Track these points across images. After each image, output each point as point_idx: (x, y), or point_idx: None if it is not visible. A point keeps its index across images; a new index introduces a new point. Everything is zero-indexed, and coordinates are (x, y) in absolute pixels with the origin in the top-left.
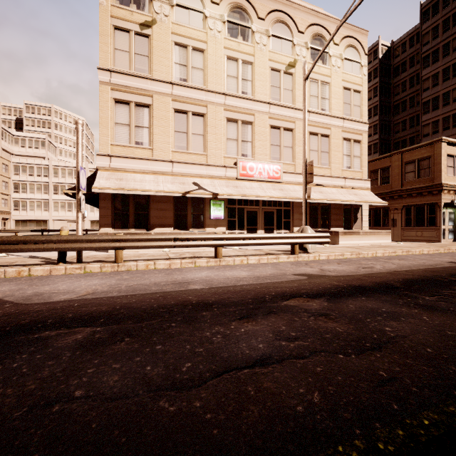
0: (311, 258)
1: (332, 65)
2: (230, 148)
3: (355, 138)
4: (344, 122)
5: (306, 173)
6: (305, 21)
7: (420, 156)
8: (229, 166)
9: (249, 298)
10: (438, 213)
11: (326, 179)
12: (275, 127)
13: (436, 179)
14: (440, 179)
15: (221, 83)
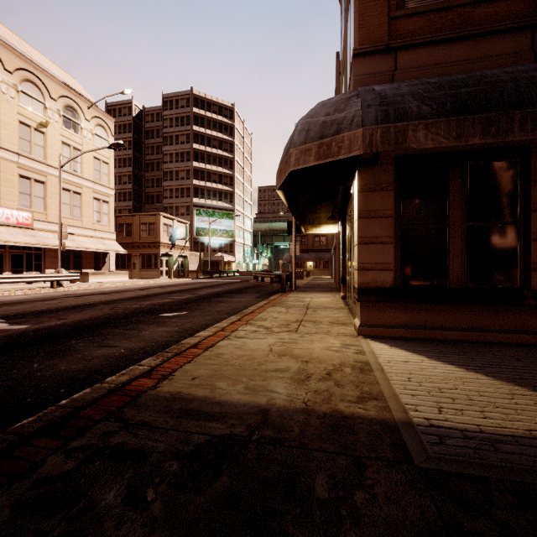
0: (66, 290)
1: (84, 136)
2: None
3: (104, 199)
4: (95, 185)
5: (62, 232)
6: (58, 91)
7: (150, 221)
8: None
9: (40, 300)
10: (159, 260)
11: (79, 229)
12: (25, 177)
13: (158, 238)
14: (160, 238)
15: None
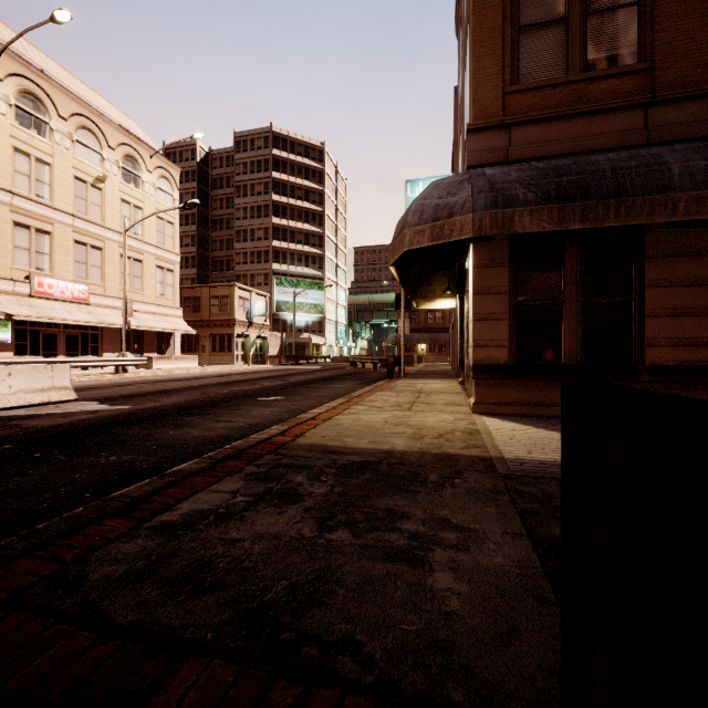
0: (132, 376)
1: (146, 191)
2: (20, 258)
3: (169, 267)
4: (158, 250)
5: (127, 308)
6: (116, 138)
7: (222, 293)
8: (20, 280)
9: (115, 385)
10: (233, 342)
11: (140, 304)
12: (81, 242)
13: (232, 315)
14: (235, 315)
15: (7, 177)
